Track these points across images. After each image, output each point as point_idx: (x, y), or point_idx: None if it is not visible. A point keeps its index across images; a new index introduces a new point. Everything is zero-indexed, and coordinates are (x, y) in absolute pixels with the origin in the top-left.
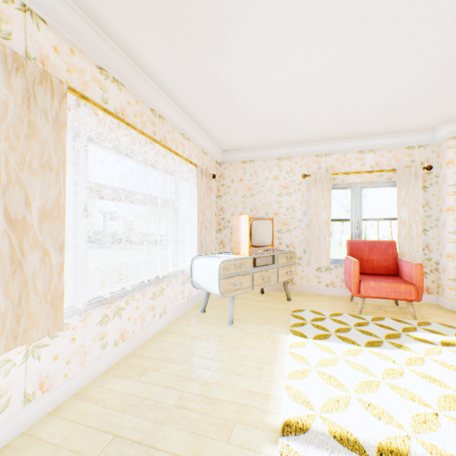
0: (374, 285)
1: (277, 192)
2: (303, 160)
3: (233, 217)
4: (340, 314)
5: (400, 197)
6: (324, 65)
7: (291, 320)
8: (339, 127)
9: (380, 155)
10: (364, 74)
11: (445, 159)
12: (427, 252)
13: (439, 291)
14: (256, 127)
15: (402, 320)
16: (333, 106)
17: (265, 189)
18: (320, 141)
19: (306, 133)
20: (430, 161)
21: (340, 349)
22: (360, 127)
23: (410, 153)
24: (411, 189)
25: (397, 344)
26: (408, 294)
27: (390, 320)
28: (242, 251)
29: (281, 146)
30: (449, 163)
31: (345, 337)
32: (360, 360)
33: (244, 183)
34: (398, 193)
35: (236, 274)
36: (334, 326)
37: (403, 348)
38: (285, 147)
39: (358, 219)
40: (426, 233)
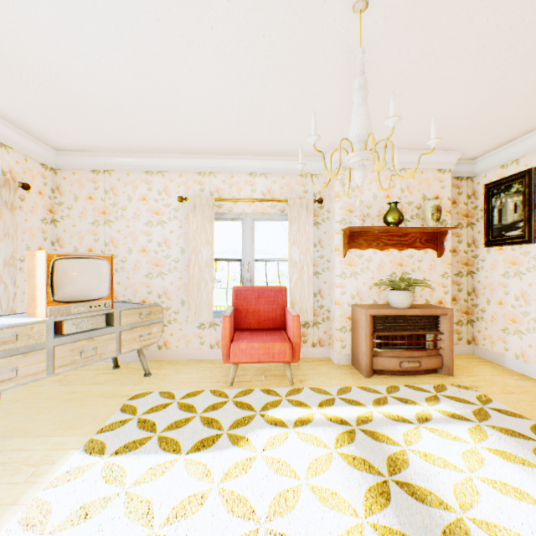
0: (246, 346)
1: (146, 219)
2: (182, 178)
3: (28, 254)
4: (201, 392)
5: (292, 233)
6: (110, 2)
7: (113, 416)
8: (213, 134)
9: (273, 181)
10: (190, 42)
11: (334, 192)
12: (320, 298)
13: (331, 342)
14: (80, 111)
15: (275, 390)
16: (181, 95)
17: (128, 215)
18: (202, 154)
19: (173, 137)
20: (323, 193)
21: (145, 467)
22: (241, 140)
23: (303, 182)
24: (303, 224)
25: (240, 436)
26: (283, 355)
27: (261, 391)
28: (39, 310)
29: (148, 154)
30: (336, 197)
31: (174, 437)
32: (157, 486)
33: (95, 203)
34: (290, 228)
35: (2, 355)
36: (175, 417)
37: (243, 443)
38: (155, 156)
39: (249, 260)
40: (319, 276)
